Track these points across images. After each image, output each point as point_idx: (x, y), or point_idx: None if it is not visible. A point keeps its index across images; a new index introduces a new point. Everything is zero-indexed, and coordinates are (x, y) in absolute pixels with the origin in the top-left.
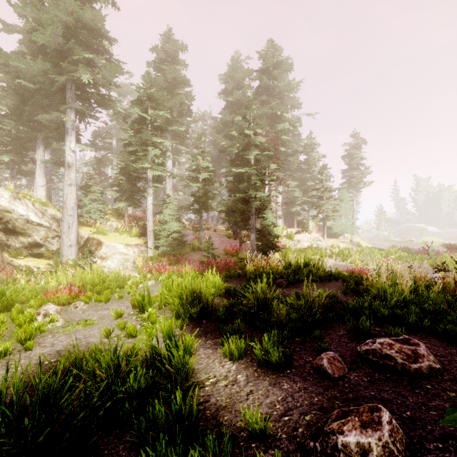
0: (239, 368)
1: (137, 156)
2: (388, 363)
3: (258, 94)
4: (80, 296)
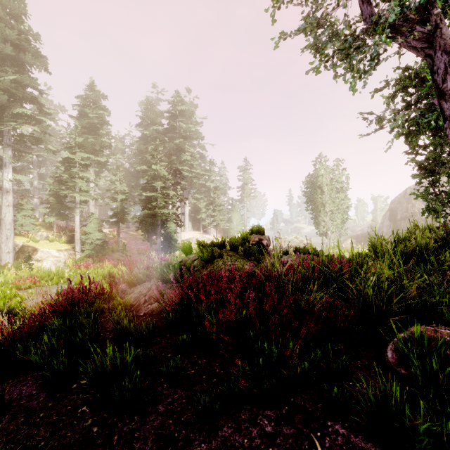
0: None
1: (67, 186)
2: None
3: (167, 131)
4: (37, 283)
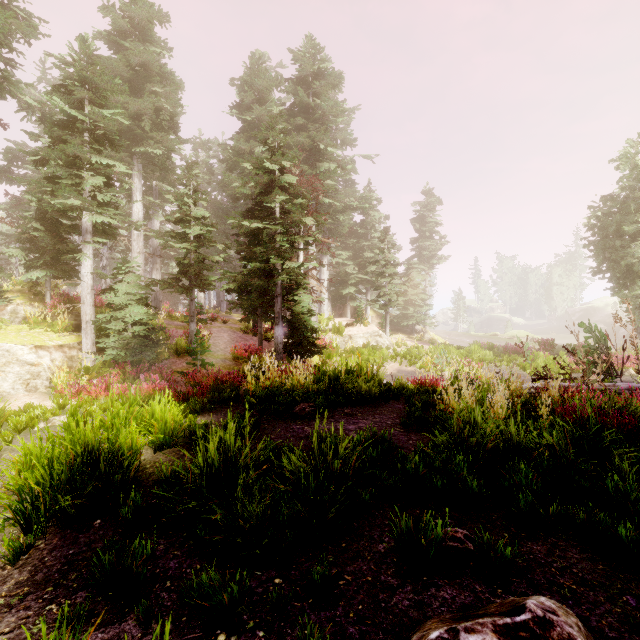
0: None
1: (59, 186)
2: None
3: (291, 115)
4: None
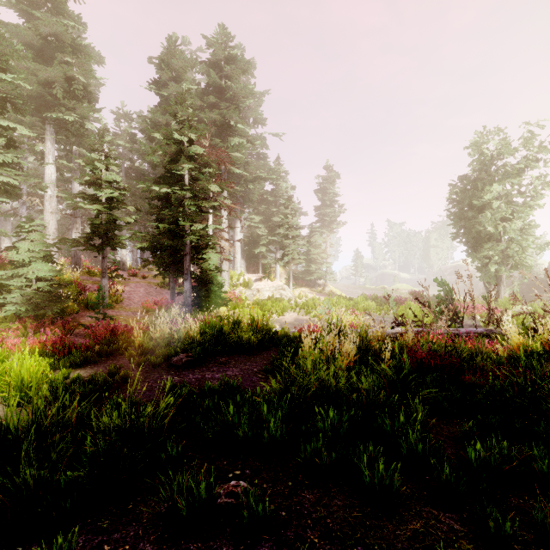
0: None
1: None
2: None
3: (205, 94)
4: None
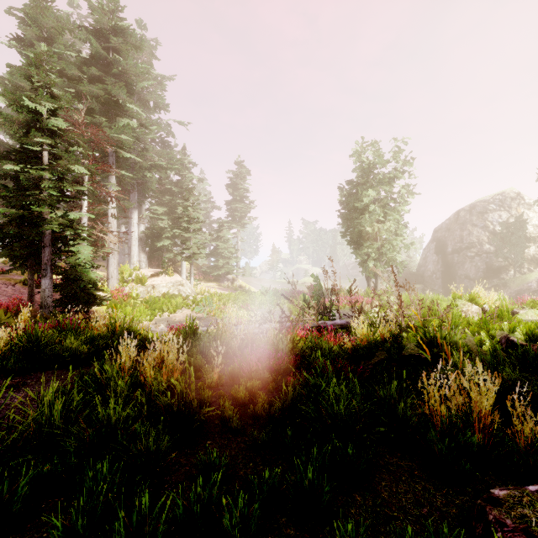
0: None
1: None
2: None
3: (87, 64)
4: None
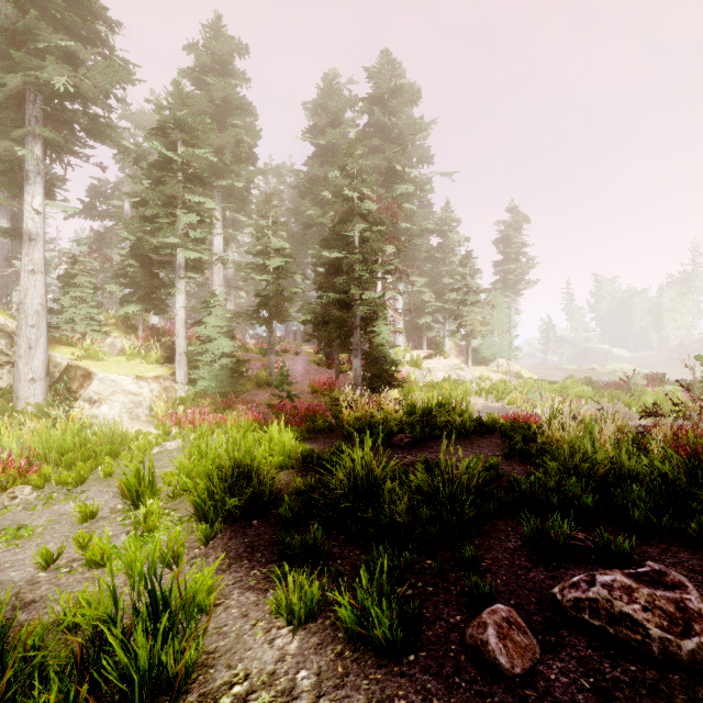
0: (305, 649)
1: (157, 225)
2: (629, 636)
3: (366, 136)
4: (28, 475)
